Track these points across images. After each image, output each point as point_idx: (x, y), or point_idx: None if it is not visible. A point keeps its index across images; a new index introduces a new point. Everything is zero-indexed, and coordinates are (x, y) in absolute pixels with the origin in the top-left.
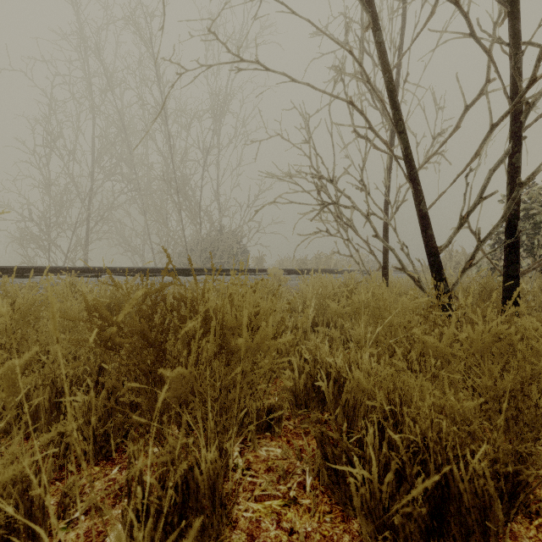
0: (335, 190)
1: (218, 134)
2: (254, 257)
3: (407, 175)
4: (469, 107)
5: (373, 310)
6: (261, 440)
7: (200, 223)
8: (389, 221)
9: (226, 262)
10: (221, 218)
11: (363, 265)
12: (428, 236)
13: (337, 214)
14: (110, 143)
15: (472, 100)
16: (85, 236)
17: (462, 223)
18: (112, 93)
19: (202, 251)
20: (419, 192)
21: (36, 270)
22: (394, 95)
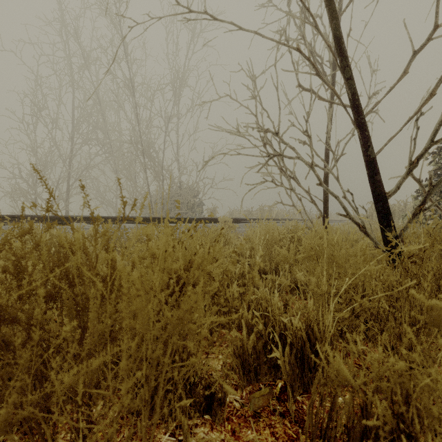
0: (279, 146)
1: (178, 105)
2: (208, 208)
3: (354, 122)
4: (417, 52)
5: (326, 257)
6: (198, 429)
7: (162, 179)
8: (331, 171)
9: (184, 213)
10: (180, 175)
11: (306, 213)
12: (375, 182)
13: (281, 167)
14: (87, 113)
15: (421, 45)
16: (66, 191)
17: (412, 168)
18: (88, 70)
19: (165, 203)
20: (367, 138)
21: (11, 218)
22: (341, 41)
